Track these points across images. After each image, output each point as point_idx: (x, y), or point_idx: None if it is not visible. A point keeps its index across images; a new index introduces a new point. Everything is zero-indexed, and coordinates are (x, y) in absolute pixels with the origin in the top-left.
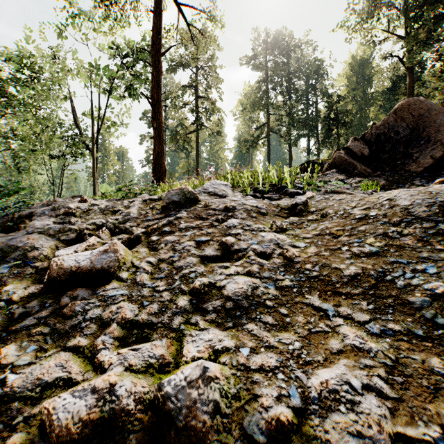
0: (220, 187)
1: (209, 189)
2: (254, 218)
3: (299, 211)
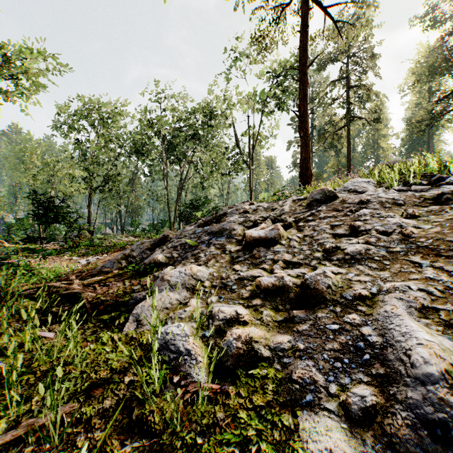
0: (360, 184)
1: (349, 187)
2: (386, 208)
3: (445, 200)
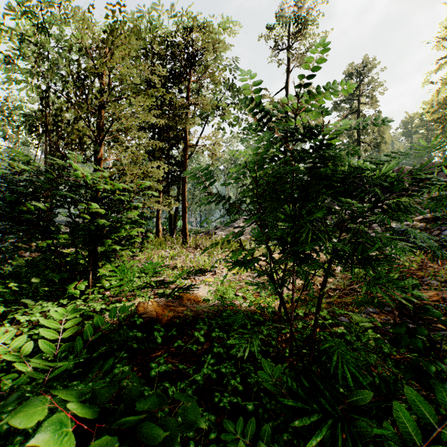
0: None
1: None
2: None
3: None
